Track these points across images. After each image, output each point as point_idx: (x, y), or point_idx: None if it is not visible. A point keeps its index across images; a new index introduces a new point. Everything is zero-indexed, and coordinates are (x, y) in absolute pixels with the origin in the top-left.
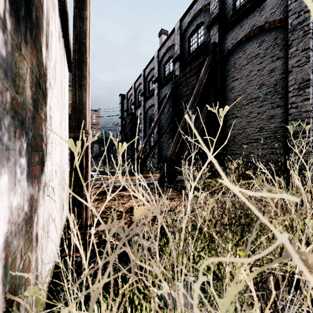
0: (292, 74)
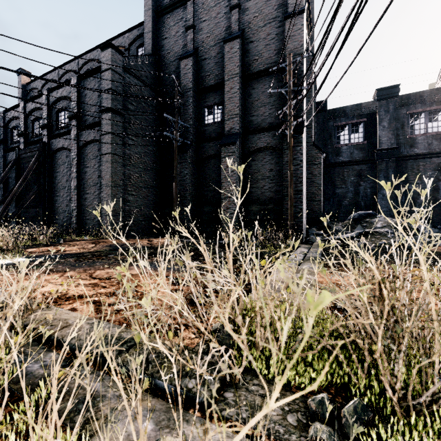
0: (72, 181)
